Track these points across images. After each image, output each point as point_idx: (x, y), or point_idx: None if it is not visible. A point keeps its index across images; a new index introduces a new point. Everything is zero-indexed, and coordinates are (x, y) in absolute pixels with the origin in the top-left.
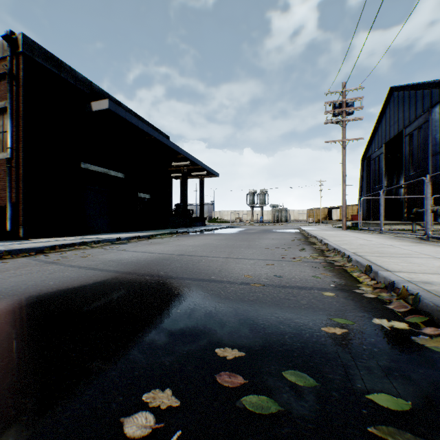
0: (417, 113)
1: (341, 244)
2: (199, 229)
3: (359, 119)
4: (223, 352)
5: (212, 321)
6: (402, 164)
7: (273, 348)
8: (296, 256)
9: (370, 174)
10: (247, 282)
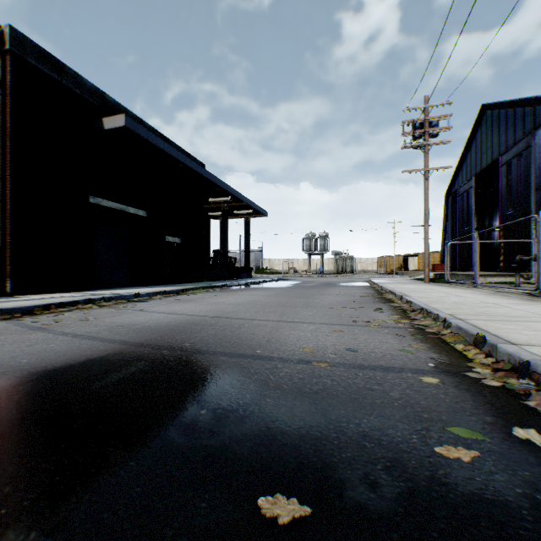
0: (516, 136)
1: (429, 302)
2: (243, 283)
3: (445, 142)
4: (272, 505)
5: (254, 432)
6: (496, 201)
7: (360, 494)
8: (371, 318)
9: (457, 213)
10: (308, 360)
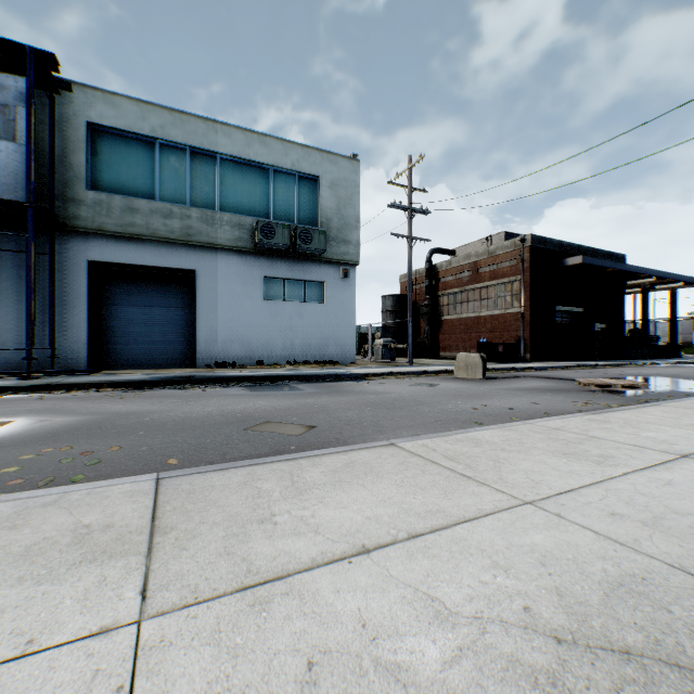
0: None
1: None
2: (672, 362)
3: None
4: None
5: None
6: None
7: None
8: None
9: None
10: None
